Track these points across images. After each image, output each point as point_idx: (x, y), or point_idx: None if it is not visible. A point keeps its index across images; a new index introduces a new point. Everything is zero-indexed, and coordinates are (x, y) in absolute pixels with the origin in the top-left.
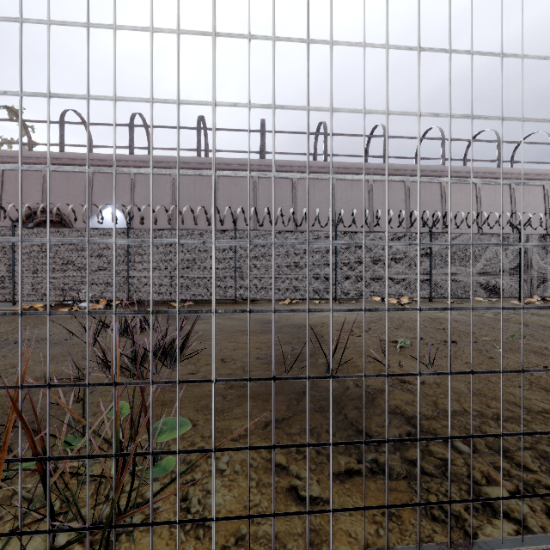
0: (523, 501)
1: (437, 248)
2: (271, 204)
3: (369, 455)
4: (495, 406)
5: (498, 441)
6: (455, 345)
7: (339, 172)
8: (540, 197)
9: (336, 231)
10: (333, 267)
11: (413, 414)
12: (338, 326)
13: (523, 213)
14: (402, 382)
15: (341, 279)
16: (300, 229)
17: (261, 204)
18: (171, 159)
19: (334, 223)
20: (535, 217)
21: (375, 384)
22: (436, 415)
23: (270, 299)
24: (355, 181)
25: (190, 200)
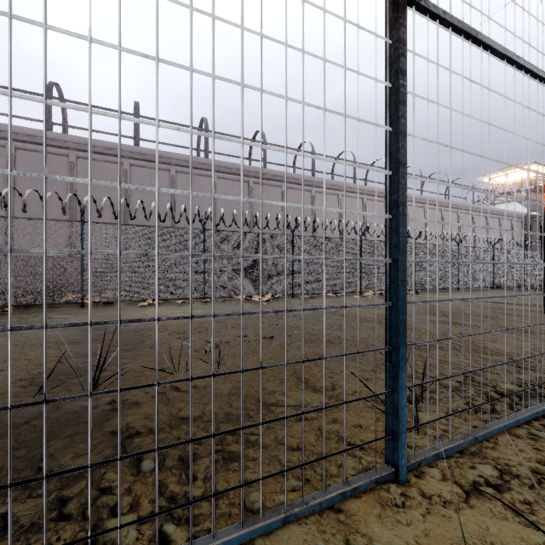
0: (144, 527)
1: (299, 249)
2: (145, 196)
3: (4, 508)
4: (237, 405)
5: (195, 449)
6: (269, 341)
7: (220, 170)
8: (383, 211)
9: (204, 229)
10: (201, 266)
11: (137, 431)
12: (175, 329)
13: (364, 223)
14: (171, 390)
15: (210, 278)
16: (179, 225)
17: (133, 195)
18: (6, 127)
19: (203, 221)
20: (379, 227)
21: (135, 397)
22: (162, 427)
23: (128, 300)
24: (236, 182)
25: (36, 182)
